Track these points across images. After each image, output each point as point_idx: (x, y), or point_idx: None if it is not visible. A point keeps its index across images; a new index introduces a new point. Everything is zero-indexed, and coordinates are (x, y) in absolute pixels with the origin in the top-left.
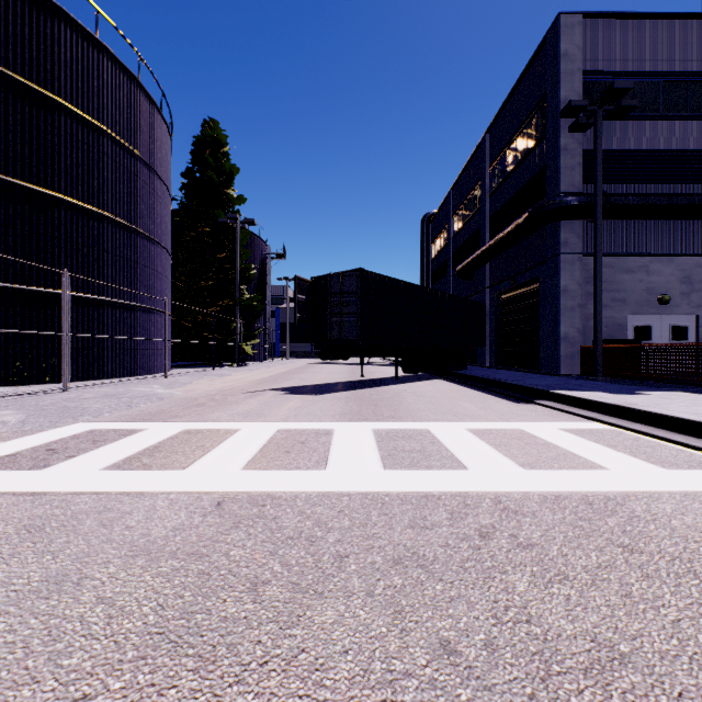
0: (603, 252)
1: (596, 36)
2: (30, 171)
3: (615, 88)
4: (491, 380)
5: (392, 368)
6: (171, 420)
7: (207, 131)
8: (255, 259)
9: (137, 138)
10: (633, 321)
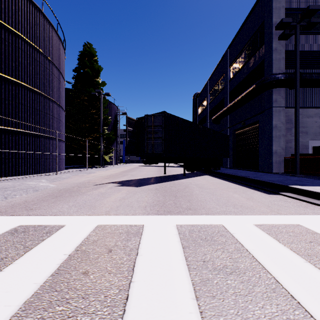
0: None
1: None
2: None
3: (310, 9)
4: (240, 176)
5: (179, 168)
6: (18, 213)
7: (86, 48)
8: (111, 114)
9: (41, 43)
10: (311, 144)
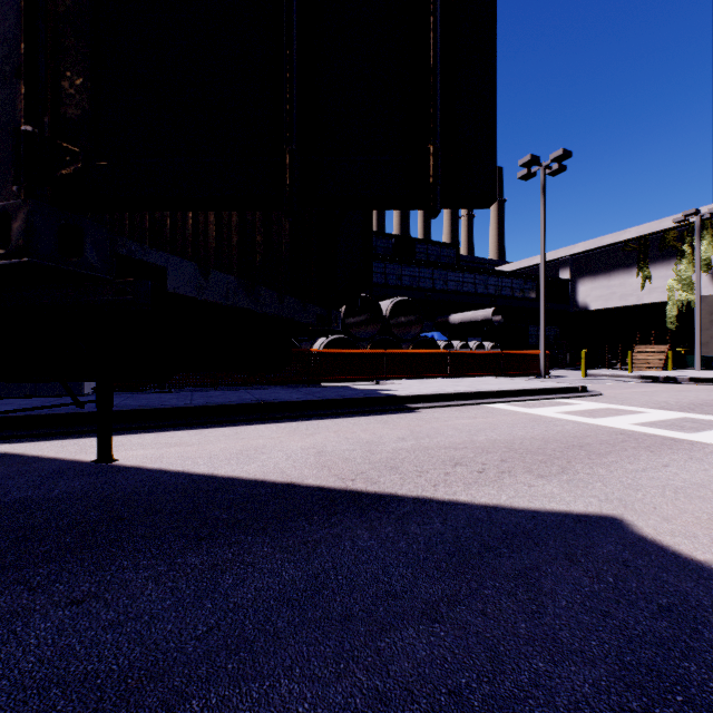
0: None
1: None
2: None
3: None
4: (254, 403)
5: None
6: None
7: None
8: None
9: None
10: None
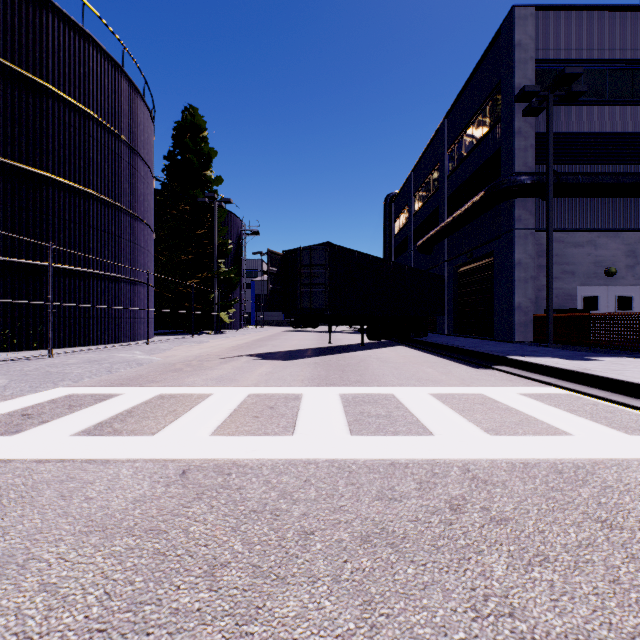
0: (554, 228)
1: (547, 27)
2: (19, 151)
3: (566, 74)
4: (451, 346)
5: (357, 335)
6: (147, 385)
7: (188, 117)
8: (231, 235)
9: (121, 122)
10: (582, 292)
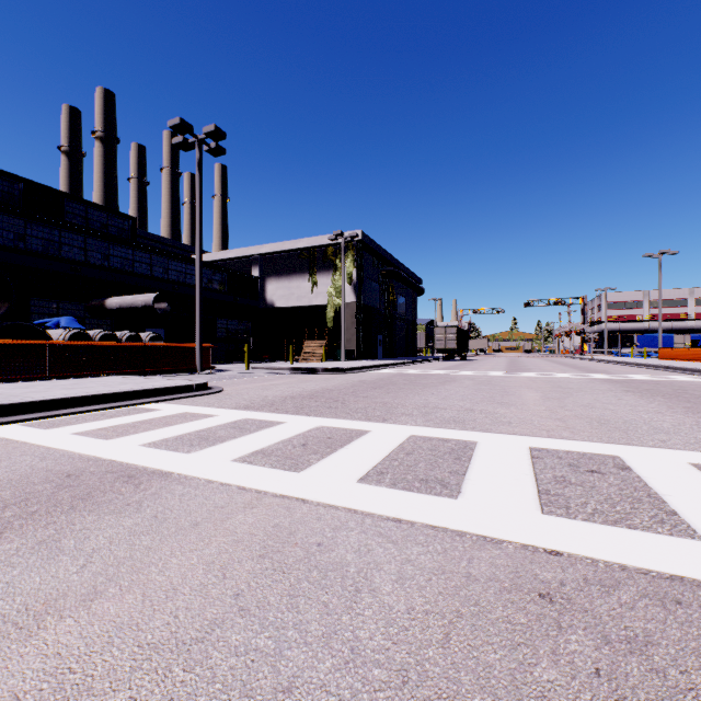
0: None
1: None
2: None
3: None
4: None
5: None
6: (547, 559)
7: None
8: None
9: None
10: None
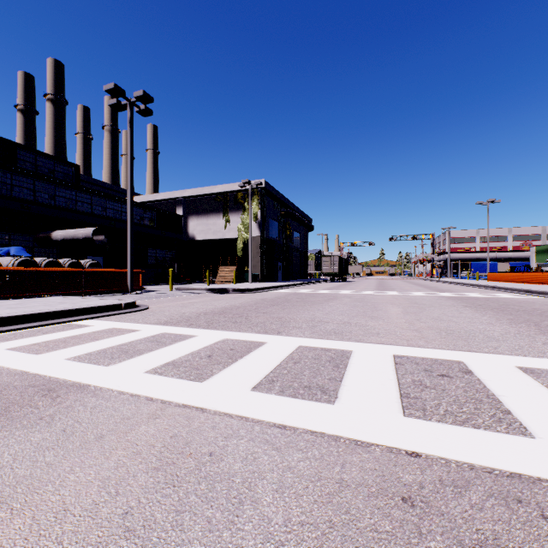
0: None
1: None
2: None
3: None
4: None
5: None
6: (408, 461)
7: None
8: None
9: None
10: None
